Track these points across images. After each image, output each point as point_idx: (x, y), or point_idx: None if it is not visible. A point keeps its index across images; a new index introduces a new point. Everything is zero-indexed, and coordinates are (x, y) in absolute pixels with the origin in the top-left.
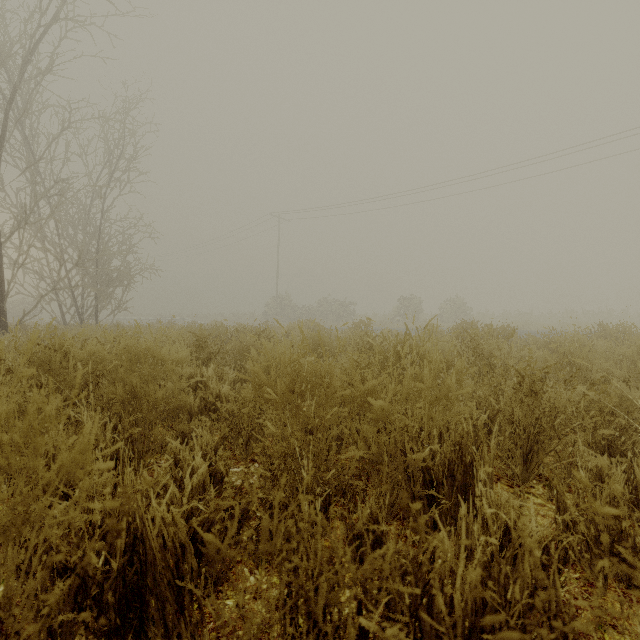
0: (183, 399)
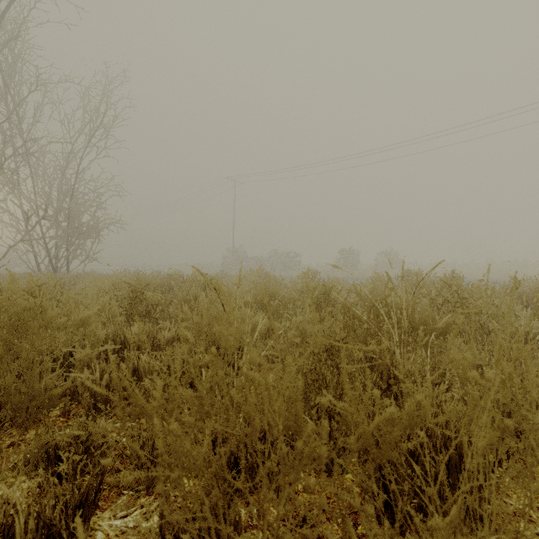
0: (51, 394)
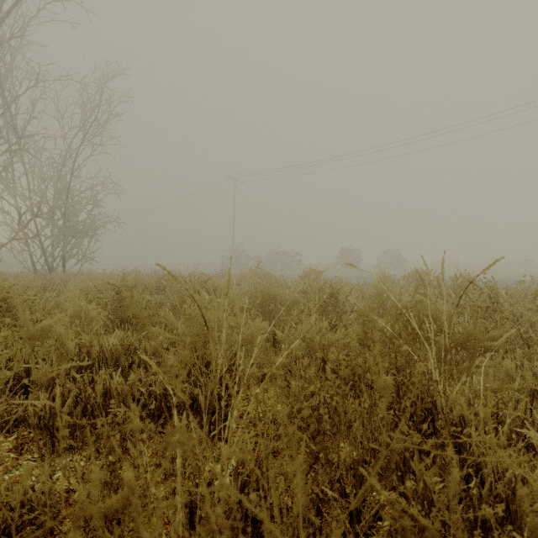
0: None
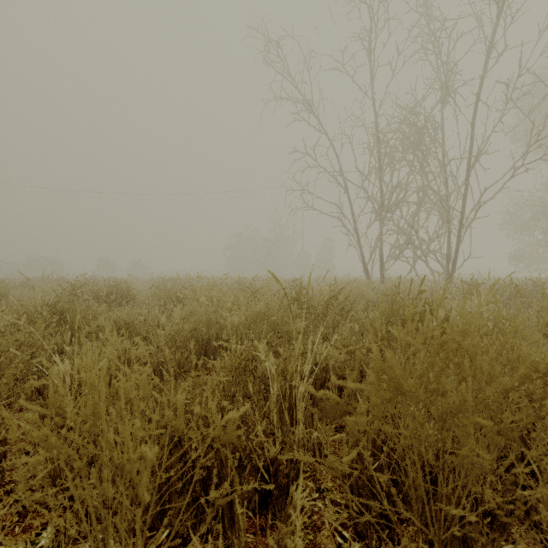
0: None
